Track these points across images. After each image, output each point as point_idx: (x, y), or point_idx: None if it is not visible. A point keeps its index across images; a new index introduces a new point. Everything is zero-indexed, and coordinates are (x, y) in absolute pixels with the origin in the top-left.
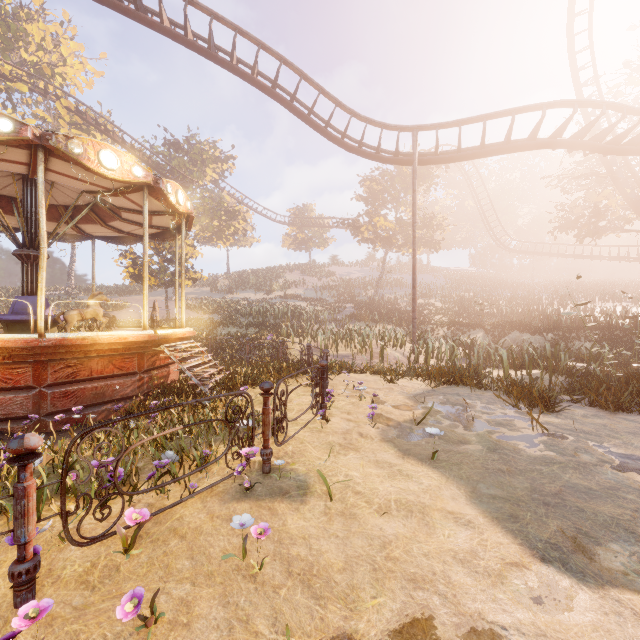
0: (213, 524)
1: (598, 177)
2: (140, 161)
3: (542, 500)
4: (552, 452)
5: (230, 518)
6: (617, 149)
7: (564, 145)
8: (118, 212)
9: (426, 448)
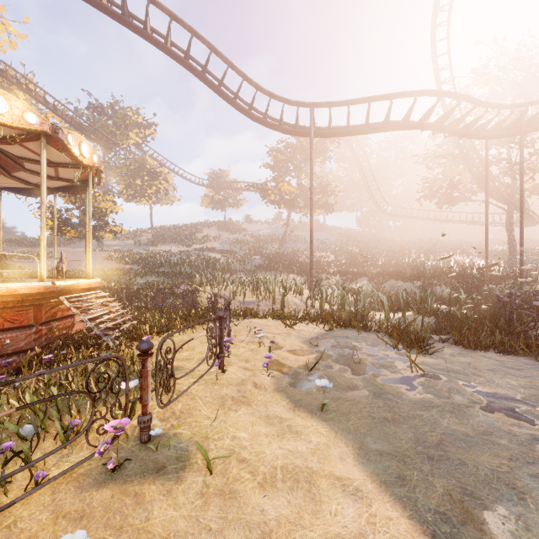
0: (54, 529)
1: (453, 157)
2: (64, 121)
3: (426, 453)
4: (430, 394)
5: (80, 516)
6: (469, 133)
7: (430, 127)
8: (20, 162)
9: (317, 397)
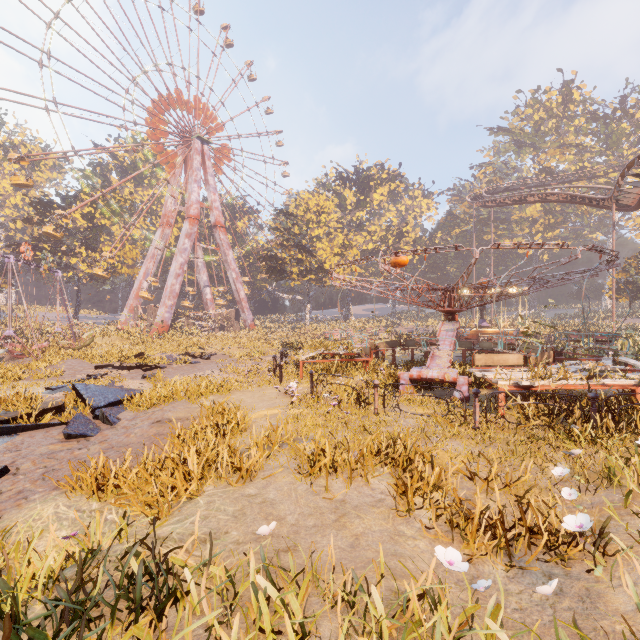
0: None
1: None
2: None
3: None
4: None
5: None
6: None
7: None
8: None
9: None
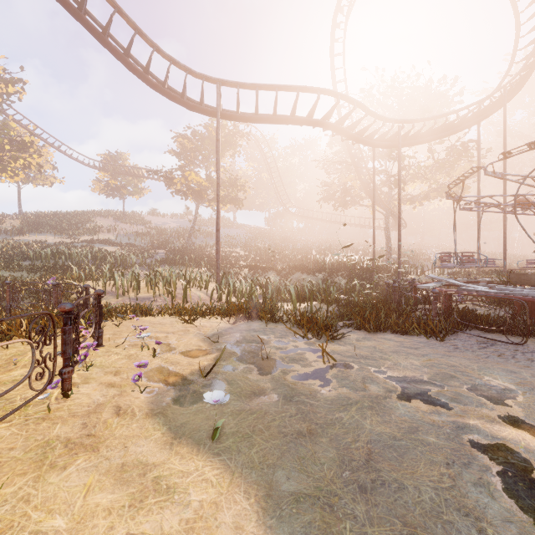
0: None
1: (347, 165)
2: None
3: (356, 481)
4: (345, 388)
5: None
6: (361, 139)
7: (331, 127)
8: None
9: (210, 414)
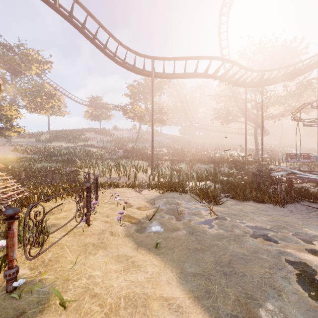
0: None
1: (229, 97)
2: None
3: (222, 271)
4: (221, 230)
5: None
6: (237, 83)
7: (218, 78)
8: None
9: (153, 238)
